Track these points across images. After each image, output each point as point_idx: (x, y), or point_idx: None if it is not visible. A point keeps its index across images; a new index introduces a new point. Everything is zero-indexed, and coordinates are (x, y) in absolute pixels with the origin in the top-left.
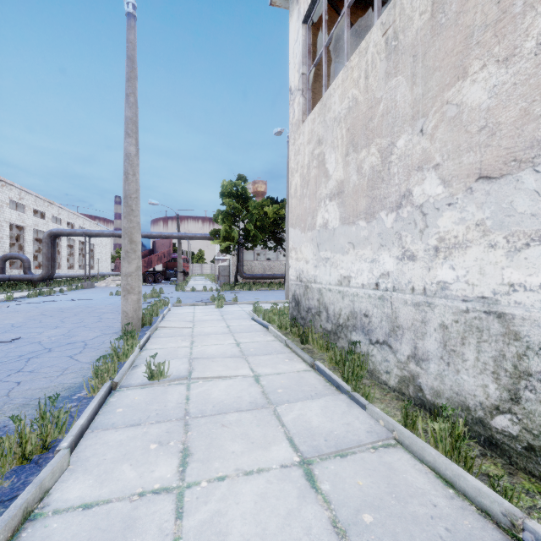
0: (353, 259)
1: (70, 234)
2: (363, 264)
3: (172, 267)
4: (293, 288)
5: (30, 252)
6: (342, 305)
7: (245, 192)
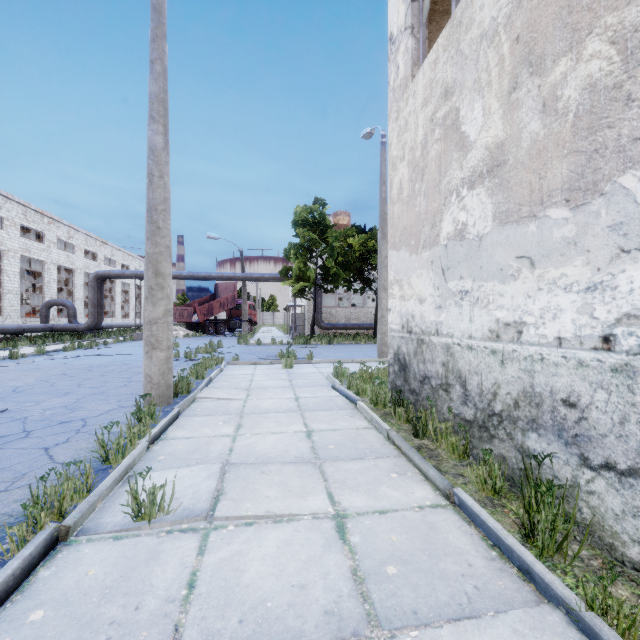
0: (531, 287)
1: (118, 276)
2: (562, 296)
3: (236, 315)
4: (396, 343)
5: (80, 298)
6: (501, 377)
7: (324, 219)
